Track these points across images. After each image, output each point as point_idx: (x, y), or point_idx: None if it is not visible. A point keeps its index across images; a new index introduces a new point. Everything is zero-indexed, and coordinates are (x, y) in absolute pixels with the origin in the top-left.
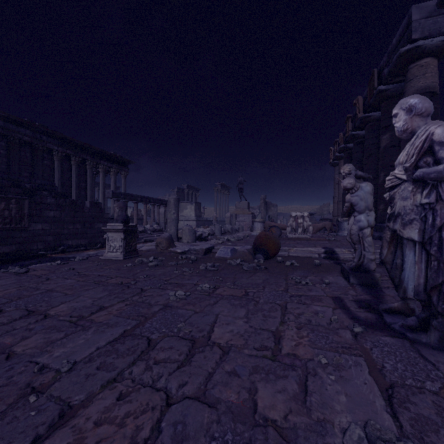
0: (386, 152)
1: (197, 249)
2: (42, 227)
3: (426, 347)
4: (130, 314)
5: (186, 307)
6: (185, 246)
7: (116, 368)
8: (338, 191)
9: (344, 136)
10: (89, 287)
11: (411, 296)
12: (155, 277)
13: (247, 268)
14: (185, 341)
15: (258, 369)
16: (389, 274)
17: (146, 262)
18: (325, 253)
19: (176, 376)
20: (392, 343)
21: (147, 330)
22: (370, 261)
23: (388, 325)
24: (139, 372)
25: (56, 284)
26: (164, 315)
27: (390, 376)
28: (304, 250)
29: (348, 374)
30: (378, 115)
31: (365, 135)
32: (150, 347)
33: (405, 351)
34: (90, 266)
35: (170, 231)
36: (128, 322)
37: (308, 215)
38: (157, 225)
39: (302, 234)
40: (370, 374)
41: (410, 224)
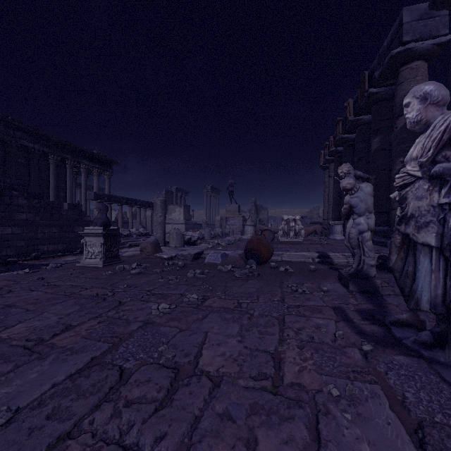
0: (376, 156)
1: (185, 254)
2: (12, 231)
3: (445, 367)
4: (101, 335)
5: (171, 324)
6: (172, 251)
7: (73, 415)
8: (328, 194)
9: (334, 139)
10: (57, 301)
11: (425, 308)
12: (136, 286)
13: (239, 274)
14: (167, 370)
15: (257, 408)
16: (398, 282)
17: (128, 269)
18: (318, 258)
19: (152, 424)
20: (407, 364)
21: (120, 356)
22: (370, 266)
23: (399, 341)
24: (103, 421)
25: (18, 297)
26: (144, 335)
27: (416, 410)
28: (298, 255)
29: (366, 410)
30: (368, 118)
31: (355, 138)
32: (121, 380)
33: (424, 374)
34: (63, 275)
35: (156, 235)
36: (98, 346)
37: (300, 218)
38: (143, 228)
39: (294, 237)
40: (391, 410)
41: (426, 227)
